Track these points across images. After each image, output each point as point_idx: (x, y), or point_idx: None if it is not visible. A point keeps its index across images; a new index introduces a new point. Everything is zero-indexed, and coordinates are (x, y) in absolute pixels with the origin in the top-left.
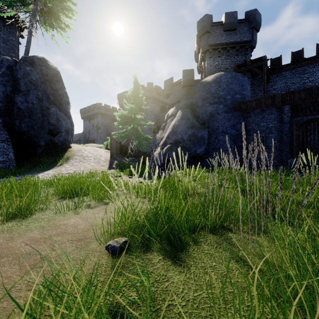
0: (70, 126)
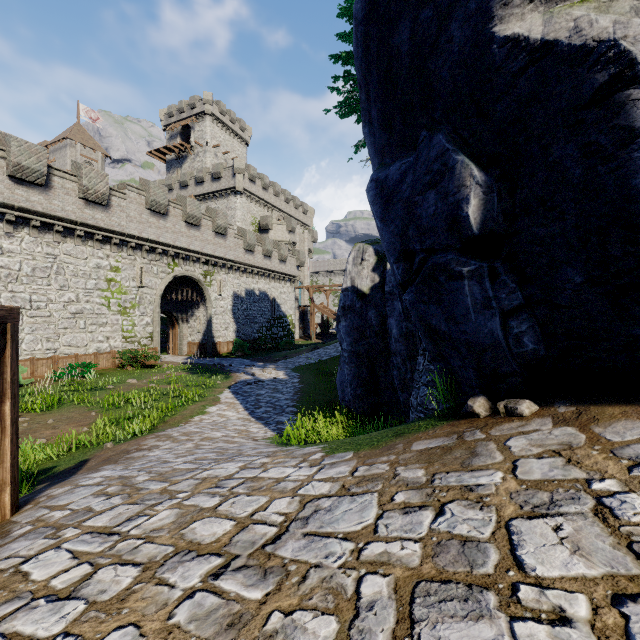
0: (457, 197)
